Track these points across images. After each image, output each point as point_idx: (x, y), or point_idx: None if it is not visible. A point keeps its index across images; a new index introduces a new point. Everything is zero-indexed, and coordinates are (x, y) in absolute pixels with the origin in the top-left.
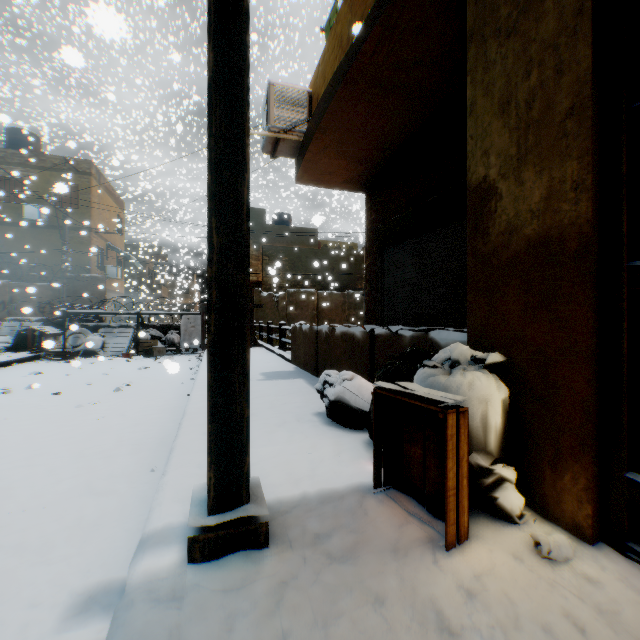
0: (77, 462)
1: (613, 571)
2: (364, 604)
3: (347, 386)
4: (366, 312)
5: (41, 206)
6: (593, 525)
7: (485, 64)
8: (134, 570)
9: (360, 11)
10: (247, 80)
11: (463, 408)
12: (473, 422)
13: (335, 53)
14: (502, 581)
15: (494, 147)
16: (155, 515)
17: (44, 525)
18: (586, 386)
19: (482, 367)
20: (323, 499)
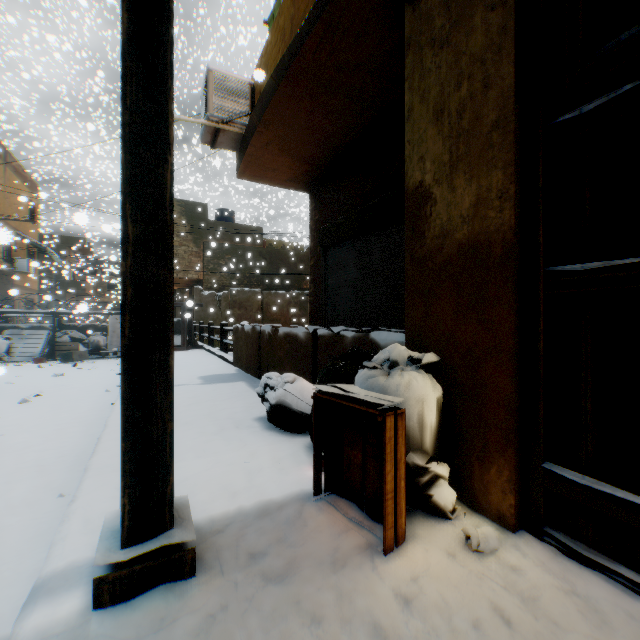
0: None
1: (533, 557)
2: (300, 628)
3: (289, 389)
4: (310, 312)
5: None
6: (516, 514)
7: (421, 72)
8: (21, 628)
9: (303, 6)
10: (171, 51)
11: (401, 410)
12: (410, 422)
13: (278, 46)
14: (437, 581)
15: (430, 153)
16: (57, 553)
17: None
18: (510, 384)
19: (419, 367)
20: (260, 513)
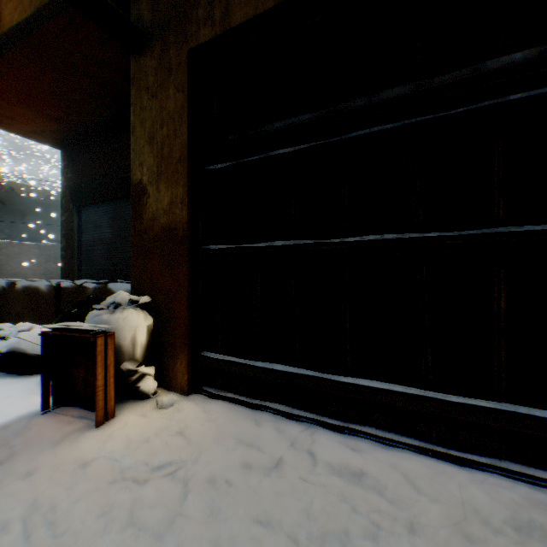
0: None
1: (192, 403)
2: (15, 481)
3: (25, 336)
4: (63, 266)
5: None
6: (189, 384)
7: (141, 105)
8: None
9: None
10: None
11: (111, 332)
12: (126, 342)
13: (16, 4)
14: (129, 429)
15: (146, 162)
16: None
17: None
18: (186, 311)
19: (137, 306)
20: None
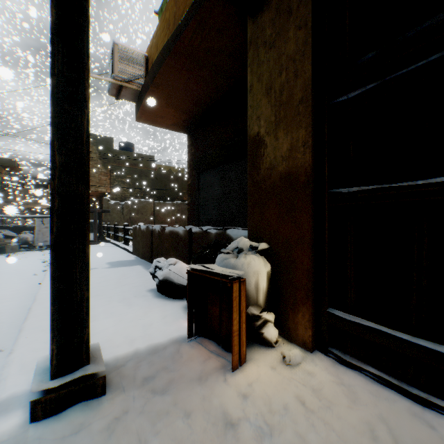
0: None
1: (321, 365)
2: (176, 420)
3: (172, 269)
4: (188, 216)
5: None
6: (313, 341)
7: (258, 62)
8: None
9: (182, 7)
10: (87, 37)
11: (243, 279)
12: (250, 287)
13: (165, 32)
14: (264, 384)
15: (263, 115)
16: (0, 388)
17: None
18: (309, 261)
19: (256, 252)
20: (151, 351)
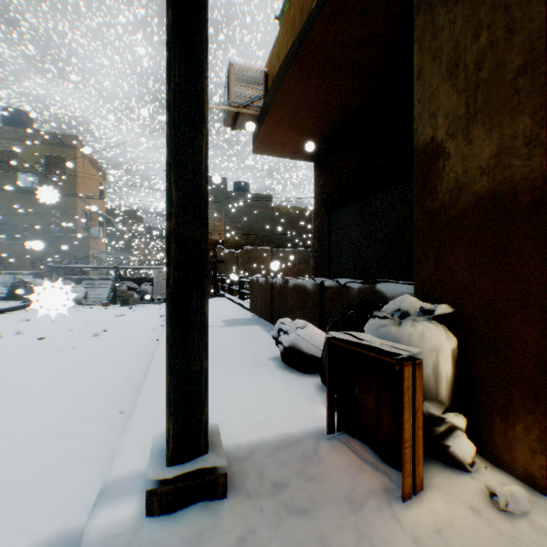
0: (52, 404)
1: None
2: None
3: (300, 334)
4: (315, 266)
5: (33, 175)
6: None
7: (432, 31)
8: (91, 524)
9: None
10: (205, 37)
11: (418, 360)
12: (424, 372)
13: (288, 35)
14: (463, 538)
15: (442, 109)
16: (117, 462)
17: (14, 468)
18: (540, 338)
19: (430, 318)
20: (279, 445)
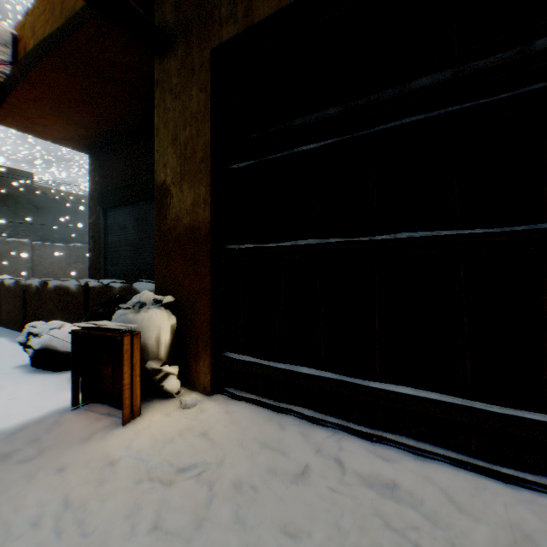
0: None
1: (215, 403)
2: (47, 476)
3: (56, 334)
4: (90, 266)
5: None
6: (212, 385)
7: (165, 107)
8: None
9: None
10: None
11: (137, 332)
12: (150, 341)
13: (48, 16)
14: (154, 428)
15: (169, 163)
16: None
17: None
18: (209, 311)
19: (161, 306)
20: (18, 429)
